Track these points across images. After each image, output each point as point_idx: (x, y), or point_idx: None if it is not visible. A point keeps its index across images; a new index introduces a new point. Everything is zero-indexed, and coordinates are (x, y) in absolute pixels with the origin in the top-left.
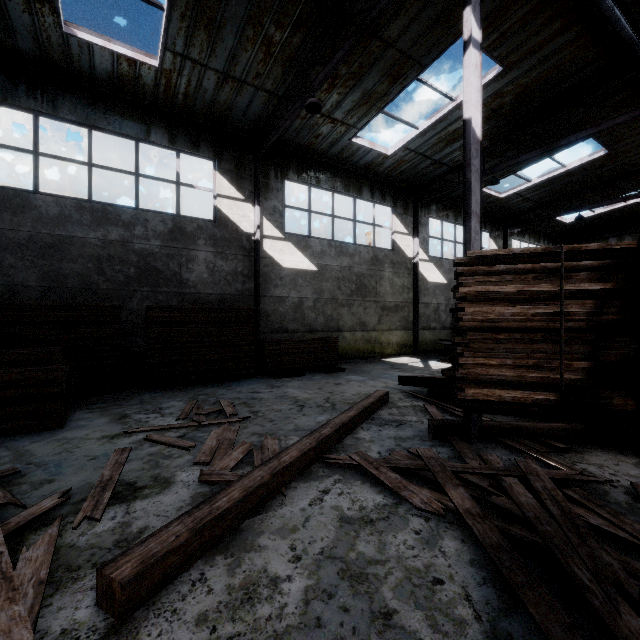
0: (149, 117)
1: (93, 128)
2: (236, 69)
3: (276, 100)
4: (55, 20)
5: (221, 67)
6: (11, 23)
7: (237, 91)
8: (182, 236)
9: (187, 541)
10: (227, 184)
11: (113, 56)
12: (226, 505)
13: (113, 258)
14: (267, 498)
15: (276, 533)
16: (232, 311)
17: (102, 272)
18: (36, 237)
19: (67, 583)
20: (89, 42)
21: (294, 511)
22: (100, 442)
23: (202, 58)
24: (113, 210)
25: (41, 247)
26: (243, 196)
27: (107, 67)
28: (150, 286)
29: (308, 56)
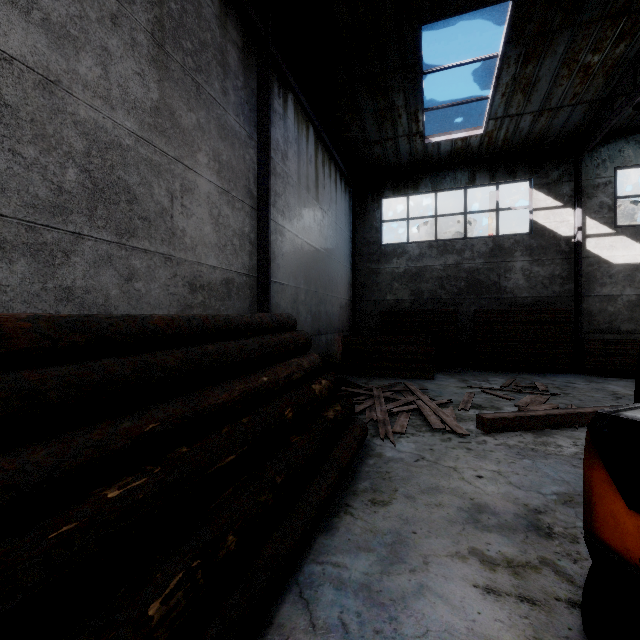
0: (474, 167)
1: (437, 191)
2: (551, 102)
3: (599, 103)
4: (421, 140)
5: (536, 108)
6: (399, 153)
7: (553, 116)
8: (500, 252)
9: (513, 419)
10: (543, 197)
11: (452, 141)
12: (534, 414)
13: (450, 277)
14: (562, 425)
15: (565, 436)
16: (547, 312)
17: (443, 287)
18: (408, 270)
19: (463, 421)
20: (438, 141)
21: (581, 434)
22: (456, 388)
23: (518, 111)
24: (450, 243)
25: (410, 276)
26: (561, 203)
27: (447, 149)
28: (475, 294)
29: (637, 53)
